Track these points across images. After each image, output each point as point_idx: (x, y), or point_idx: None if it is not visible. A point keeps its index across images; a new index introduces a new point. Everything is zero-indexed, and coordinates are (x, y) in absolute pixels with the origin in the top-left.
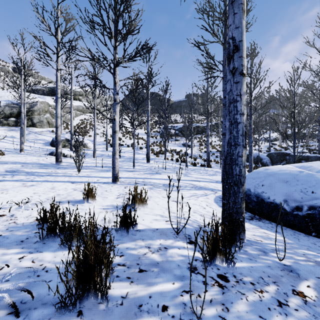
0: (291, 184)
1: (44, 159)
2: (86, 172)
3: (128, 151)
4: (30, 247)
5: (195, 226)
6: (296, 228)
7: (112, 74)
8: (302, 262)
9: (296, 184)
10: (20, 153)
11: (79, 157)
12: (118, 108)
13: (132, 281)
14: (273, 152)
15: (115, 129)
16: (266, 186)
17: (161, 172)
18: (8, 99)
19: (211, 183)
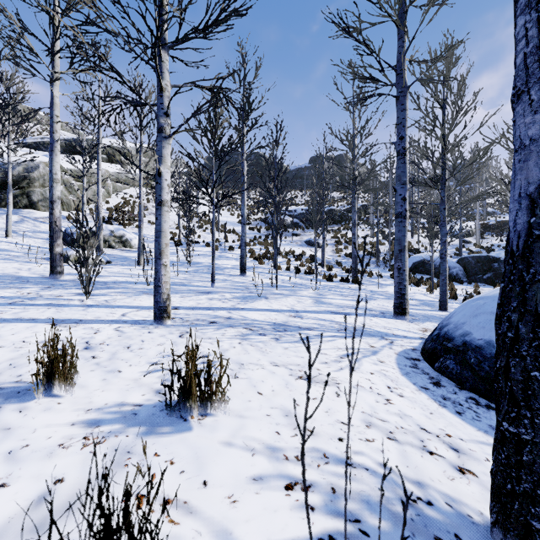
0: None
1: (32, 267)
2: (106, 295)
3: (207, 254)
4: None
5: (395, 514)
6: None
7: (155, 69)
8: None
9: None
10: None
11: (87, 263)
12: (168, 149)
13: None
14: (470, 256)
15: (161, 196)
16: None
17: (267, 294)
18: None
19: (374, 319)
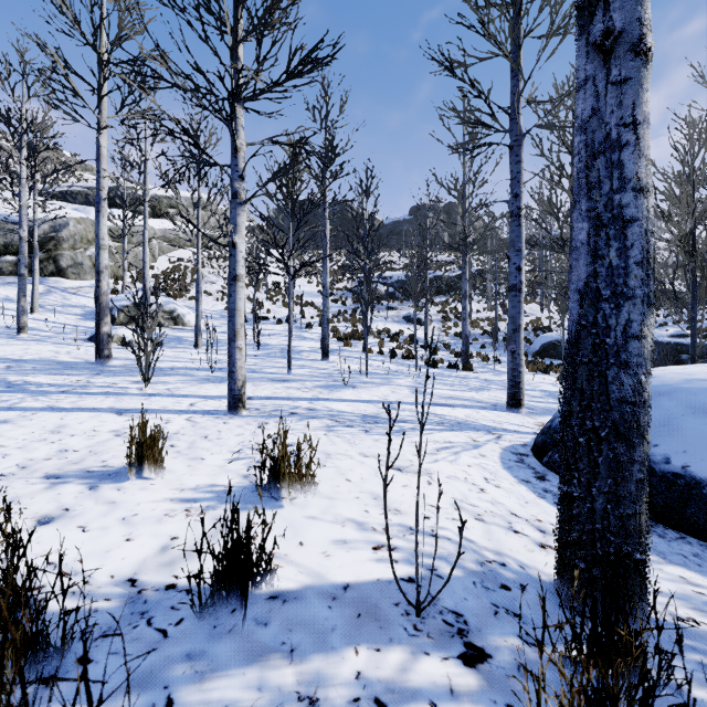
0: None
1: (71, 350)
2: (166, 383)
3: (279, 333)
4: None
5: (470, 568)
6: None
7: (228, 127)
8: None
9: None
10: (18, 336)
11: (146, 346)
12: (243, 217)
13: None
14: None
15: (236, 270)
16: (653, 425)
17: (355, 382)
18: (1, 213)
19: (482, 412)
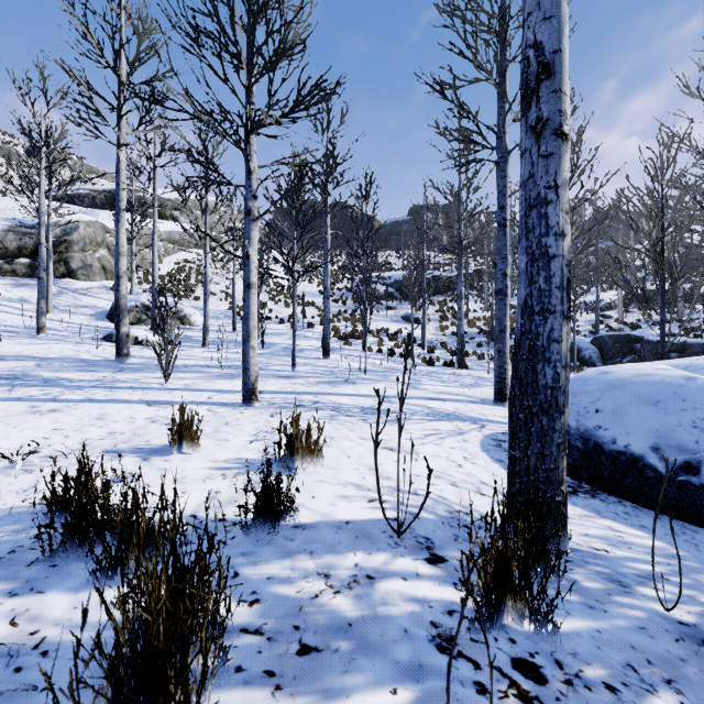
0: (667, 409)
1: (90, 349)
2: (183, 379)
3: (281, 333)
4: (14, 577)
5: (441, 514)
6: (685, 517)
7: (243, 152)
8: None
9: (681, 408)
10: (38, 336)
11: (167, 345)
12: (256, 231)
13: (280, 686)
14: (606, 335)
15: (250, 279)
16: (605, 412)
17: (355, 379)
18: (14, 217)
19: (470, 405)
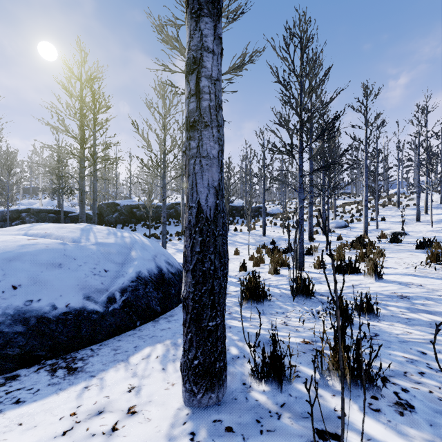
0: (72, 268)
1: None
2: None
3: None
4: None
5: None
6: (122, 330)
7: None
8: (235, 338)
9: (79, 265)
10: None
11: None
12: None
13: None
14: None
15: None
16: (27, 285)
17: None
18: None
19: None
